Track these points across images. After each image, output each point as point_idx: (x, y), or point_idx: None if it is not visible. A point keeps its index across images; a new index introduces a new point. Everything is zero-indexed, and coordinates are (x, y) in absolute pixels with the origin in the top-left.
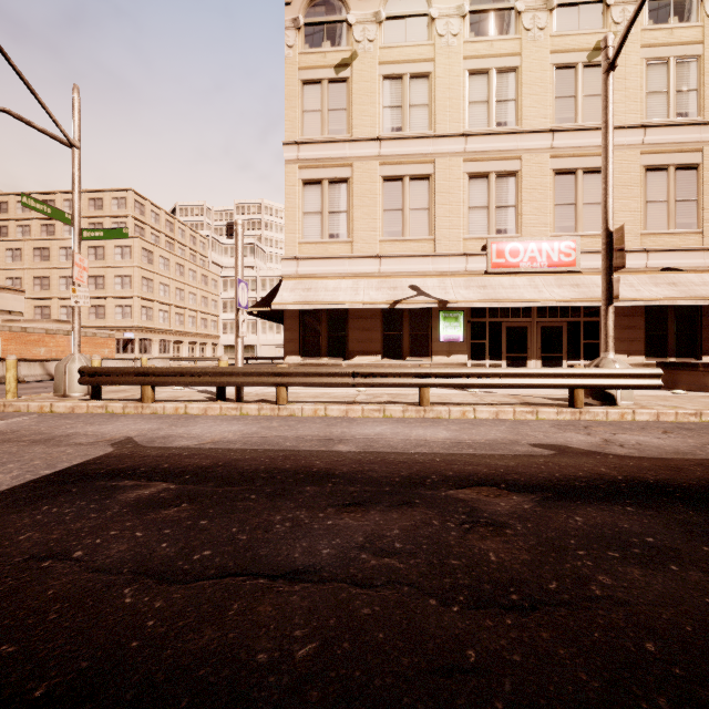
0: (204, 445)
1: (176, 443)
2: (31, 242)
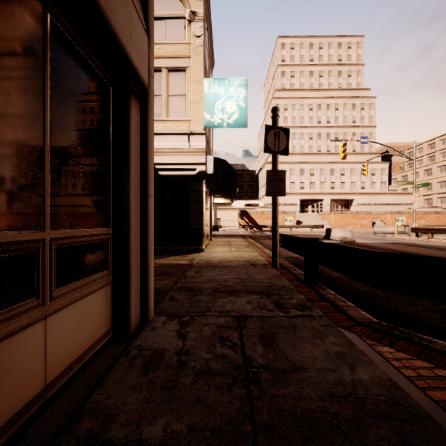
0: (423, 244)
1: (418, 243)
2: (422, 167)
